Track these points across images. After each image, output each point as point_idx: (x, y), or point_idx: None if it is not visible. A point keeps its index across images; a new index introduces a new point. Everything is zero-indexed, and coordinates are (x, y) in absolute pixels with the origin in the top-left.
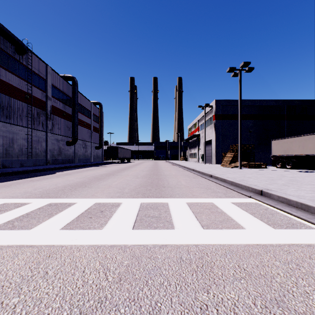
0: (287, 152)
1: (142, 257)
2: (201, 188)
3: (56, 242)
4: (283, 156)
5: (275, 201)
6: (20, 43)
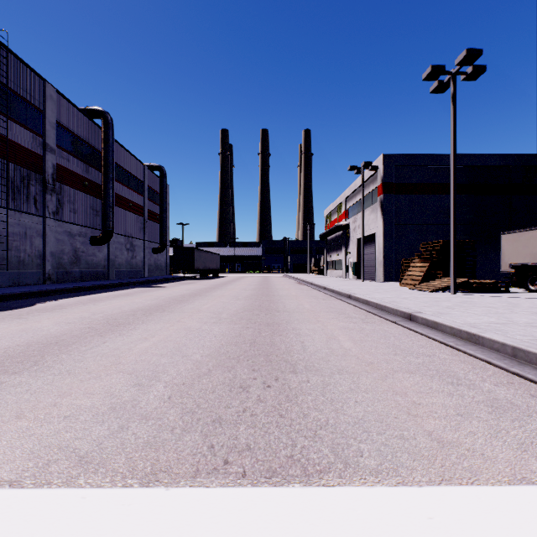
0: None
1: None
2: (422, 374)
3: None
4: None
5: None
6: None
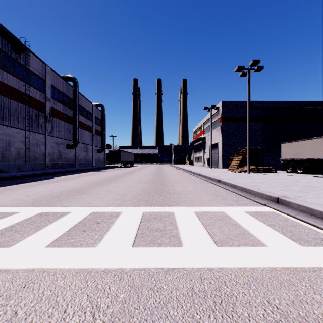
0: (297, 155)
1: (143, 287)
2: (209, 194)
3: (38, 265)
4: (294, 160)
5: (295, 210)
6: (17, 41)
